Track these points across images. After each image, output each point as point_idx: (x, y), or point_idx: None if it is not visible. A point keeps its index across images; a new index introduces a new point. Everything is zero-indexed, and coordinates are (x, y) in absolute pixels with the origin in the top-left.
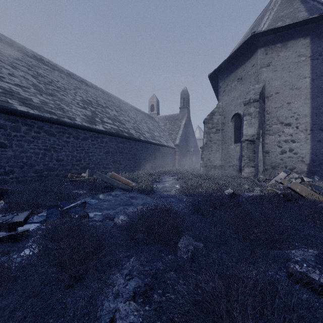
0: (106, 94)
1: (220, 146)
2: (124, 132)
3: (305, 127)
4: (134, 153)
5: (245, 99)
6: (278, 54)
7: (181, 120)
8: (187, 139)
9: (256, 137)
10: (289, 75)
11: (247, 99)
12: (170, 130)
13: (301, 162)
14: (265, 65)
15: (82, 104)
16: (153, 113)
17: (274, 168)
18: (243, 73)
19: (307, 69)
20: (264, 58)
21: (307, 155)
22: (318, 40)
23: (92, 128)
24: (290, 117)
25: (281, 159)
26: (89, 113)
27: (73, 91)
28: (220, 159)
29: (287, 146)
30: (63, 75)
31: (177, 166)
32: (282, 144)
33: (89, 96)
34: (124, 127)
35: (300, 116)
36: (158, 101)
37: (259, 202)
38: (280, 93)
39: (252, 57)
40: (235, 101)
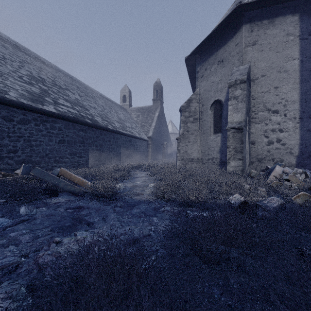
0: (69, 77)
1: (198, 137)
2: (86, 118)
3: (294, 115)
4: (100, 144)
5: (229, 80)
6: (265, 32)
7: (154, 112)
8: (161, 131)
9: (244, 124)
10: (276, 56)
11: (233, 80)
12: (143, 122)
13: (289, 154)
14: (250, 44)
15: (28, 79)
16: (125, 105)
17: (261, 161)
18: (224, 55)
19: (295, 50)
20: (249, 36)
21: (295, 146)
22: (307, 17)
23: (36, 108)
24: (278, 104)
25: (268, 150)
26: (35, 90)
27: (18, 63)
28: (198, 151)
29: (274, 135)
30: (8, 46)
31: (150, 160)
32: (269, 133)
33: (43, 74)
34: (88, 113)
35: (288, 103)
36: (130, 92)
37: (307, 223)
38: (267, 76)
39: (235, 35)
40: (215, 86)
